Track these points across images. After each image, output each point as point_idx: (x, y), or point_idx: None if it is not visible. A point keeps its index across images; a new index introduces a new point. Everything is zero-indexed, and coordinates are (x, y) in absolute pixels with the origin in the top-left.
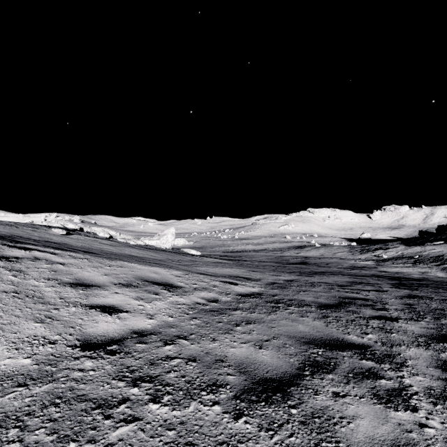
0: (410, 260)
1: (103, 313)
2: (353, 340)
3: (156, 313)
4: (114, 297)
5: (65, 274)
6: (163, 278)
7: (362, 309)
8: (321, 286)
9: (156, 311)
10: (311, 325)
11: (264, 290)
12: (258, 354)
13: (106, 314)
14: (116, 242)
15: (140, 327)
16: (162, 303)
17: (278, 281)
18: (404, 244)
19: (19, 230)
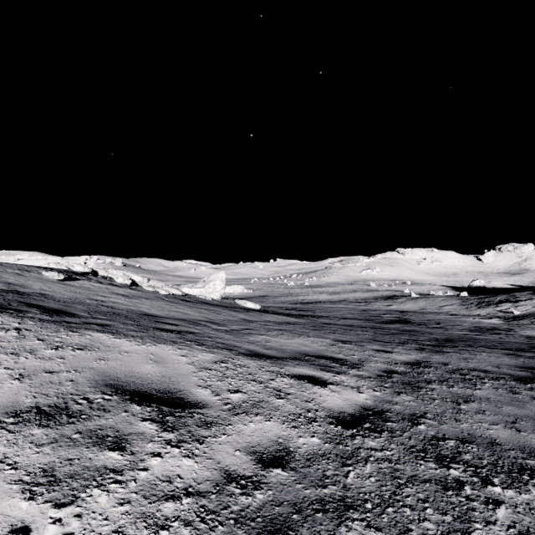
0: None
1: None
2: None
3: None
4: None
5: None
6: (167, 376)
7: None
8: (484, 380)
9: None
10: None
11: (382, 396)
12: None
13: None
14: (138, 291)
15: None
16: (113, 498)
17: (395, 367)
18: None
19: None
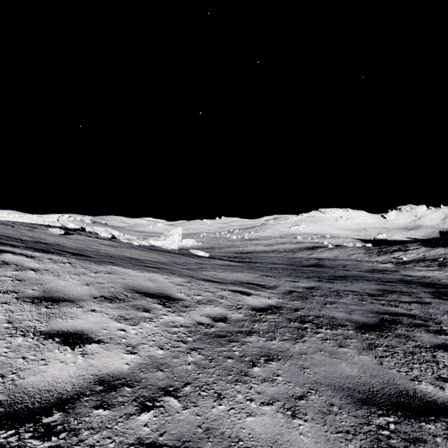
0: (433, 262)
1: (63, 345)
2: (430, 394)
3: (141, 342)
4: (88, 318)
5: (32, 283)
6: (160, 287)
7: (415, 332)
8: (349, 295)
9: (141, 340)
10: (359, 363)
11: (282, 301)
12: (293, 432)
13: (66, 347)
14: (118, 243)
15: (112, 369)
16: (152, 325)
17: (297, 289)
18: (424, 245)
19: (13, 229)
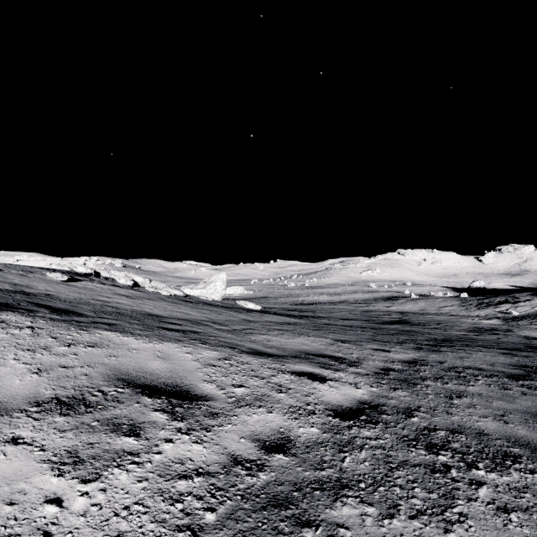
0: None
1: None
2: None
3: None
4: None
5: None
6: (174, 372)
7: None
8: (478, 377)
9: (88, 535)
10: None
11: (378, 392)
12: None
13: None
14: (140, 292)
15: None
16: (132, 476)
17: (393, 366)
18: None
19: None
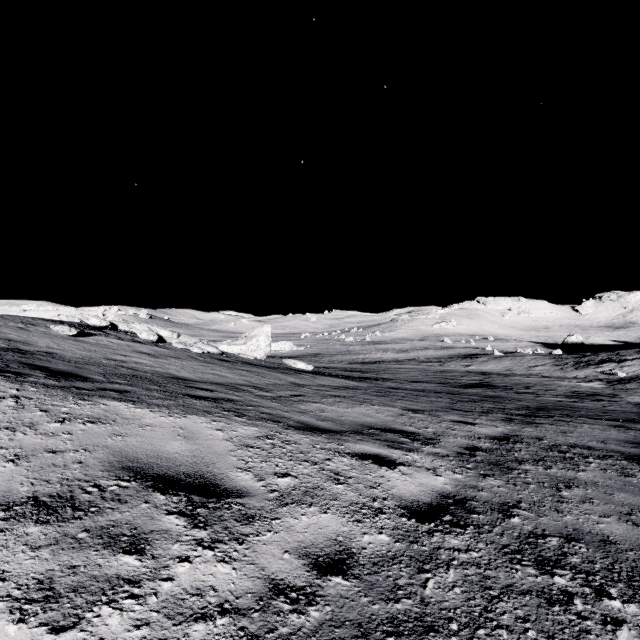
0: None
1: None
2: None
3: None
4: None
5: None
6: (199, 456)
7: None
8: (588, 459)
9: None
10: None
11: (464, 480)
12: None
13: None
14: (166, 349)
15: None
16: (127, 619)
17: (479, 443)
18: None
19: None
